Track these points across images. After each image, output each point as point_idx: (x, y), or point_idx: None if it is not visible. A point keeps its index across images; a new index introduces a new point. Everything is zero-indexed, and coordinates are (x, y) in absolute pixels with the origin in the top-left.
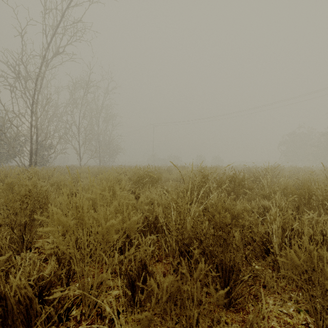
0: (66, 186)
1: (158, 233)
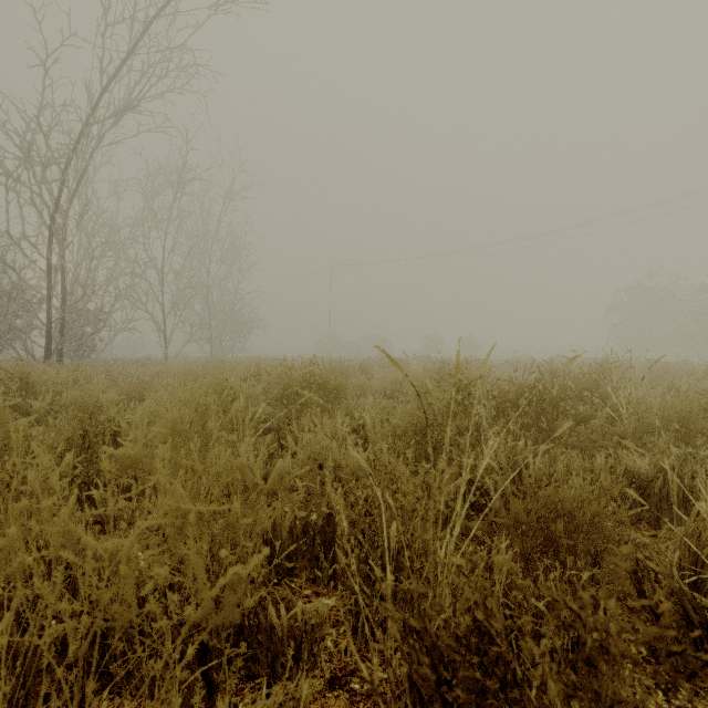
0: (102, 411)
1: (337, 562)
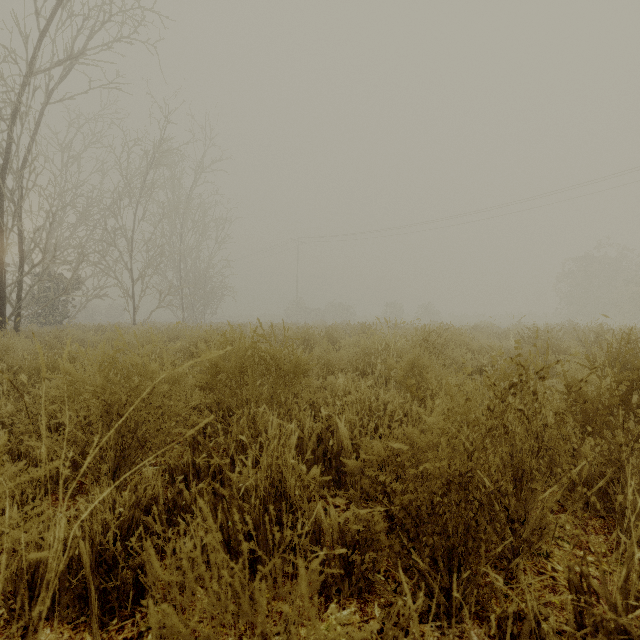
0: None
1: None
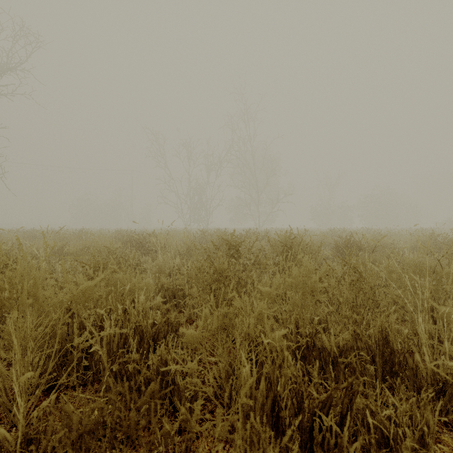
0: None
1: None
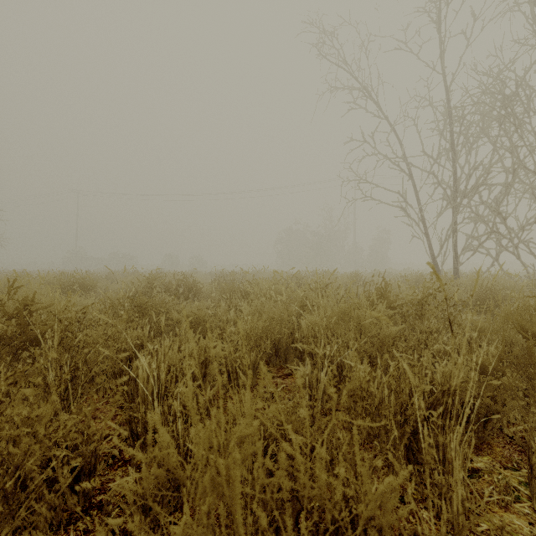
0: None
1: None
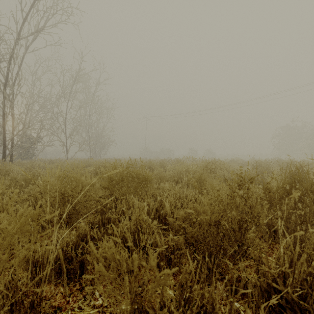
0: None
1: None
